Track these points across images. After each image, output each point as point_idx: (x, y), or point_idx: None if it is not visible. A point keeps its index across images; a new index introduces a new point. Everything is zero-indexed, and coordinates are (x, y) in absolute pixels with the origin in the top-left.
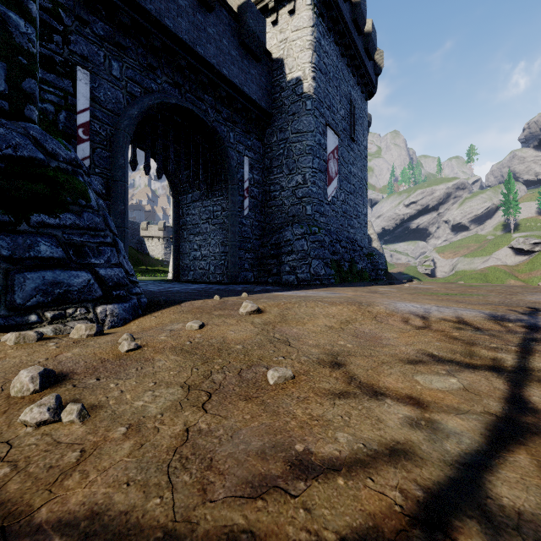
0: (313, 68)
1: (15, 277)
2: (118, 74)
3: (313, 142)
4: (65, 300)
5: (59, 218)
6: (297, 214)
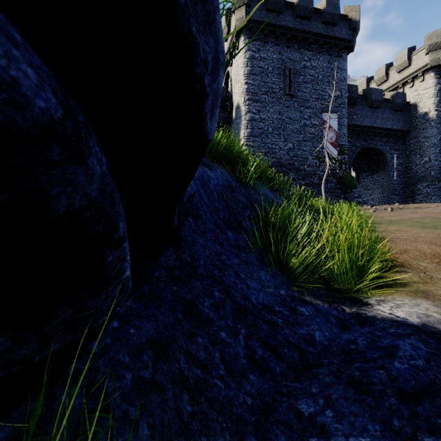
0: (435, 106)
1: (352, 199)
2: (349, 146)
3: (435, 141)
4: (359, 203)
5: (356, 190)
6: (425, 176)
